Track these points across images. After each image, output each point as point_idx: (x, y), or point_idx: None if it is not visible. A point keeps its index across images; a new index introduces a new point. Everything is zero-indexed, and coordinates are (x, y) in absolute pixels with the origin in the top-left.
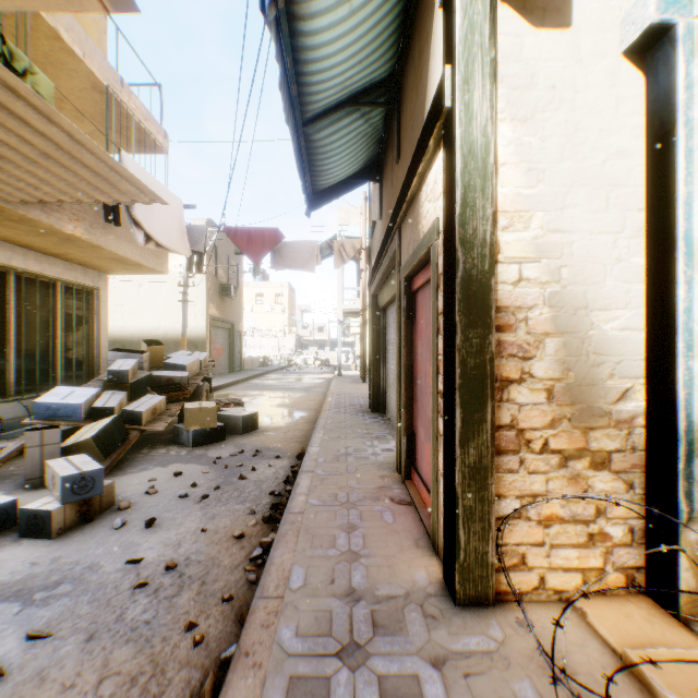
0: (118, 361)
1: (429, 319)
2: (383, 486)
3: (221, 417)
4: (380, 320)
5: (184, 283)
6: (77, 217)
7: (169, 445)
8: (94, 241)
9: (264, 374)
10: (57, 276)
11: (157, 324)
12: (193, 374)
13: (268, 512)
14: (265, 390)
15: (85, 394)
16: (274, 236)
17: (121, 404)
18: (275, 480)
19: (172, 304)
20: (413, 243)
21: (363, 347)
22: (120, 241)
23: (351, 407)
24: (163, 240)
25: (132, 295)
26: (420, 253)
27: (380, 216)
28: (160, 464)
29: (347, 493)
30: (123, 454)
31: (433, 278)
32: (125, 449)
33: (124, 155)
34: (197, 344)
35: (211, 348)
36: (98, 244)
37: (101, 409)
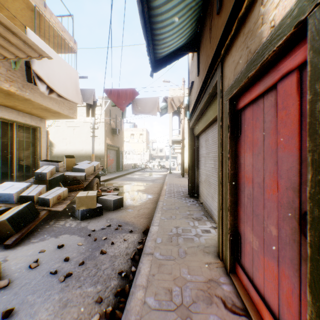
0: (43, 167)
1: (270, 128)
2: (211, 279)
3: (102, 199)
4: (194, 142)
5: (93, 127)
6: (12, 80)
7: (68, 218)
8: (25, 95)
9: (133, 172)
10: (13, 119)
11: (82, 148)
12: (89, 174)
13: (113, 299)
14: (132, 181)
15: (19, 187)
16: (132, 93)
17: (40, 193)
18: (125, 255)
19: (89, 138)
20: (246, 57)
21: (182, 159)
22: (44, 97)
23: (177, 193)
24: (62, 92)
25: (70, 134)
26: (268, 51)
27: (197, 74)
28: (55, 234)
29: (180, 288)
30: (33, 227)
31: (317, 56)
32: (35, 224)
33: (29, 31)
34: (100, 157)
35: (107, 159)
36: (28, 98)
37: (26, 197)
